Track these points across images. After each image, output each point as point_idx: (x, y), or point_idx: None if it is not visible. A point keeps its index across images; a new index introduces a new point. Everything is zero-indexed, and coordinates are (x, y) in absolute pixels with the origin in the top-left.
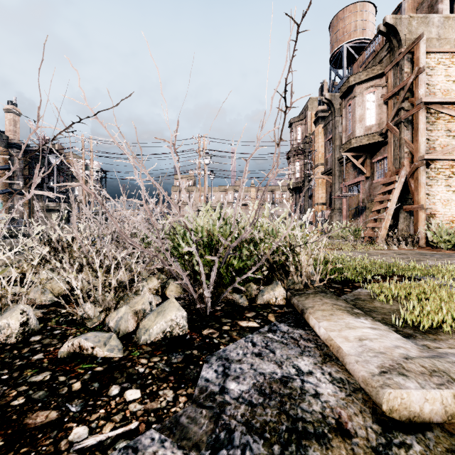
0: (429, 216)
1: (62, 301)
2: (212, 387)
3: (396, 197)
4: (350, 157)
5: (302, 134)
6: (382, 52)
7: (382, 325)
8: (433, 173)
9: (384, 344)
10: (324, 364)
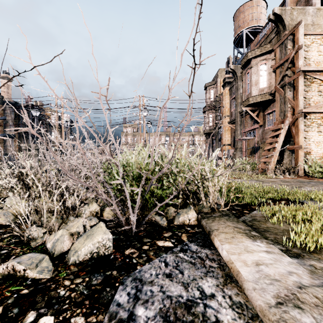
0: (306, 153)
1: (13, 225)
2: (121, 313)
3: (282, 140)
4: (248, 111)
5: (214, 95)
6: (271, 34)
7: (275, 248)
8: (308, 122)
9: (278, 270)
10: (225, 286)
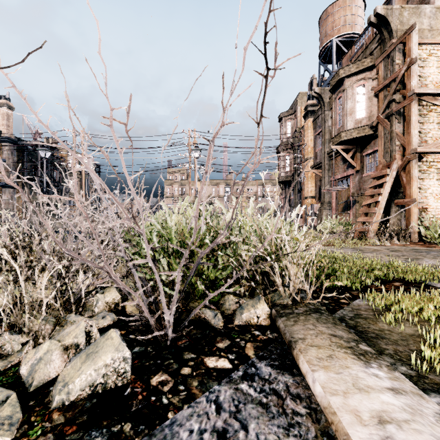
0: (421, 210)
1: None
2: None
3: (387, 191)
4: (340, 150)
5: (292, 129)
6: (372, 44)
7: (405, 381)
8: (425, 167)
9: (423, 438)
10: None
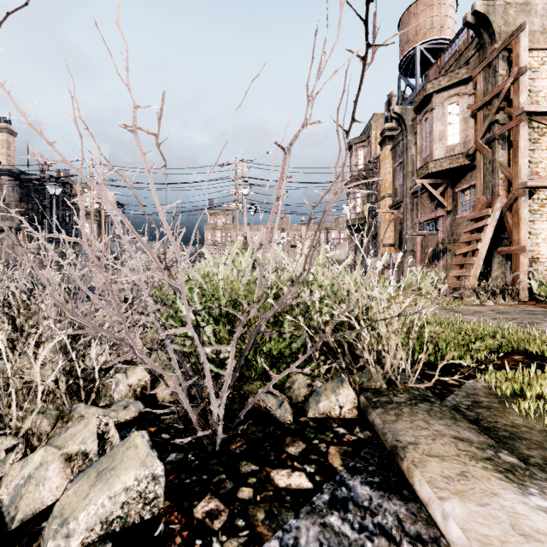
0: (531, 261)
1: None
2: None
3: (489, 237)
4: (427, 185)
5: (364, 159)
6: (468, 51)
7: None
8: (536, 206)
9: None
10: None
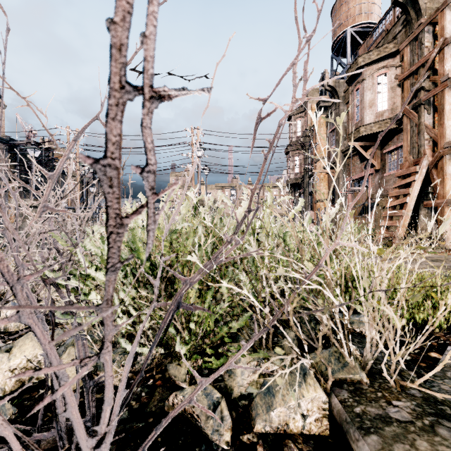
0: None
1: None
2: None
3: (416, 191)
4: (358, 147)
5: (302, 128)
6: (395, 28)
7: None
8: None
9: None
10: None
